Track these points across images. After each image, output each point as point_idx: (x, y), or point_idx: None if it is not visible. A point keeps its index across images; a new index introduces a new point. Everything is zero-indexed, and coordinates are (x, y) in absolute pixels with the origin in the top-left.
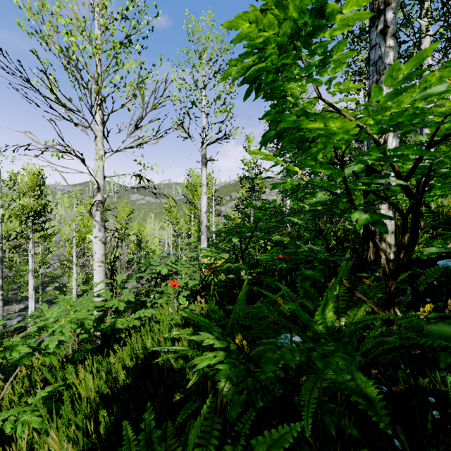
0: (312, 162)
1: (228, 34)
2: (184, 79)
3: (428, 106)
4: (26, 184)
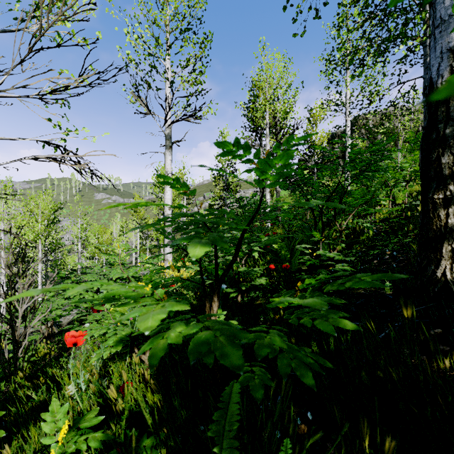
0: None
1: None
2: (141, 36)
3: None
4: None
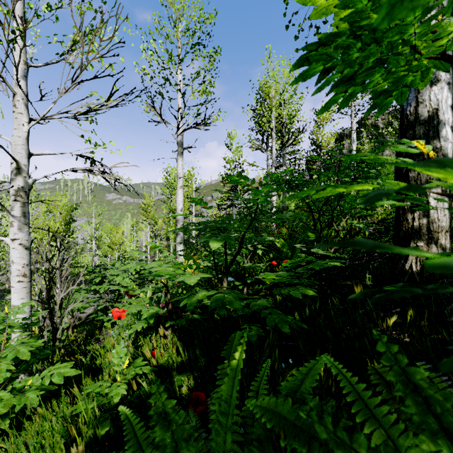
0: None
1: (208, 3)
2: (156, 51)
3: None
4: None
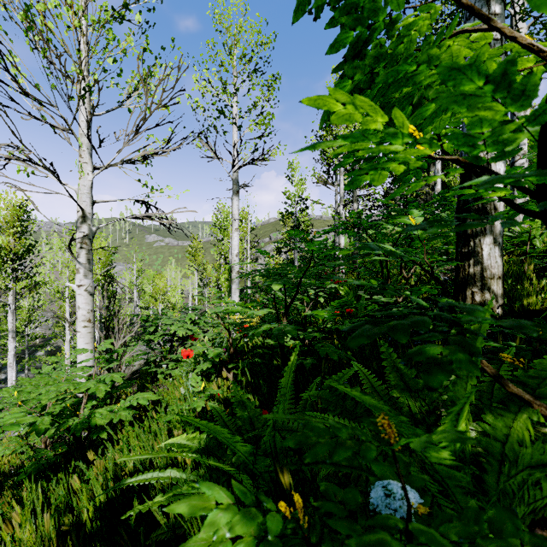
0: (476, 78)
1: (267, 25)
2: (209, 81)
3: None
4: (4, 218)
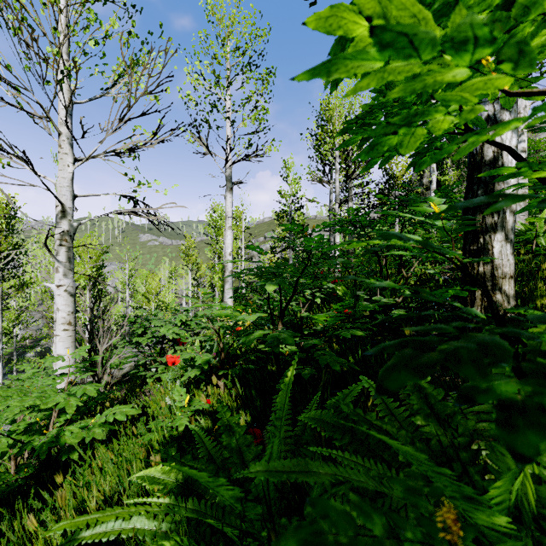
0: None
1: (261, 17)
2: (201, 74)
3: (521, 115)
4: None
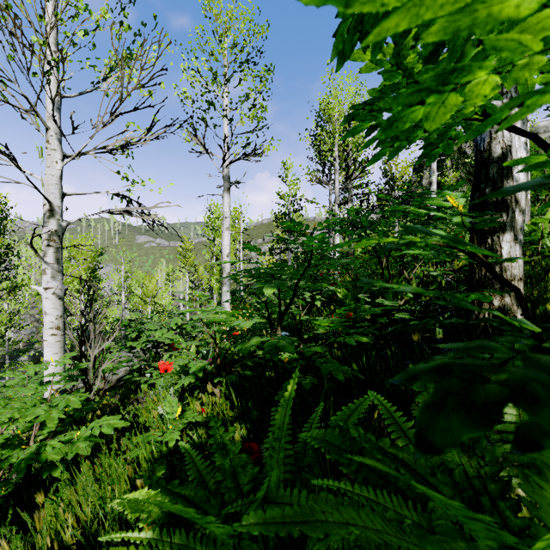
0: None
1: (259, 13)
2: (198, 71)
3: None
4: None
